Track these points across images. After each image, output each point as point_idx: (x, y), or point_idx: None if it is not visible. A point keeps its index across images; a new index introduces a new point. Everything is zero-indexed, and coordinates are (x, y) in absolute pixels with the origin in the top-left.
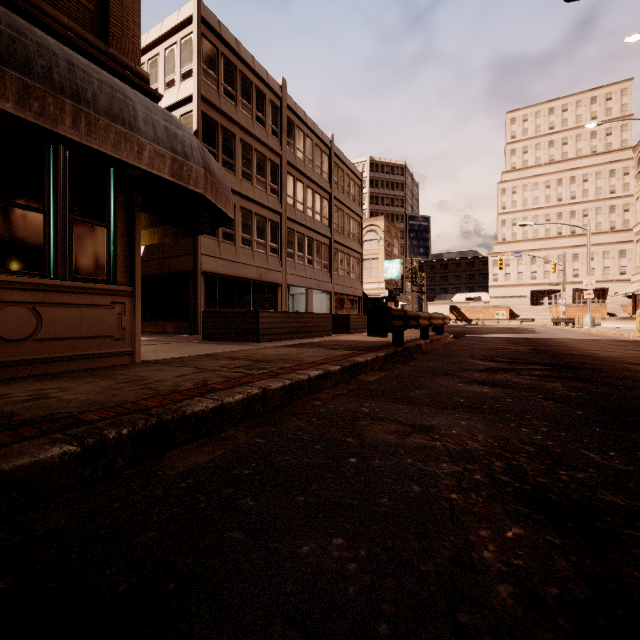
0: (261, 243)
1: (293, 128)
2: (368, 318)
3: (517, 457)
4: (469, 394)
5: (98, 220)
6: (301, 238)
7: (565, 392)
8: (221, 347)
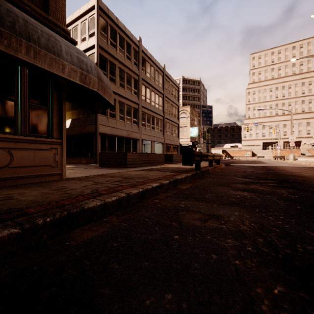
0: (129, 119)
1: (145, 61)
2: (182, 156)
3: (270, 235)
4: (237, 196)
5: (43, 105)
6: (149, 116)
7: (288, 195)
8: (108, 170)
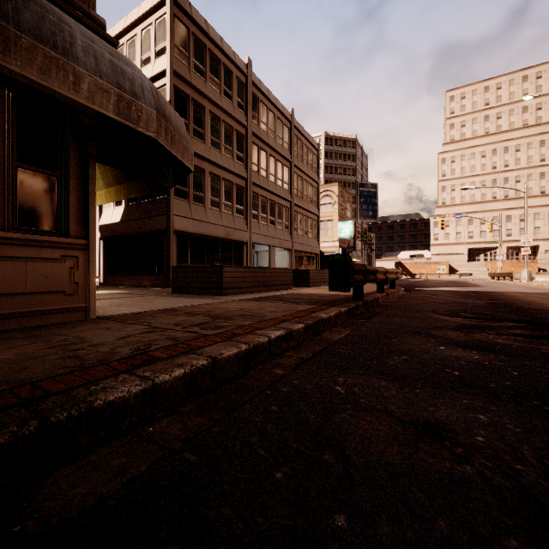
0: (228, 205)
1: (257, 102)
2: (330, 272)
3: None
4: (460, 363)
5: (48, 169)
6: (264, 201)
7: None
8: (186, 301)
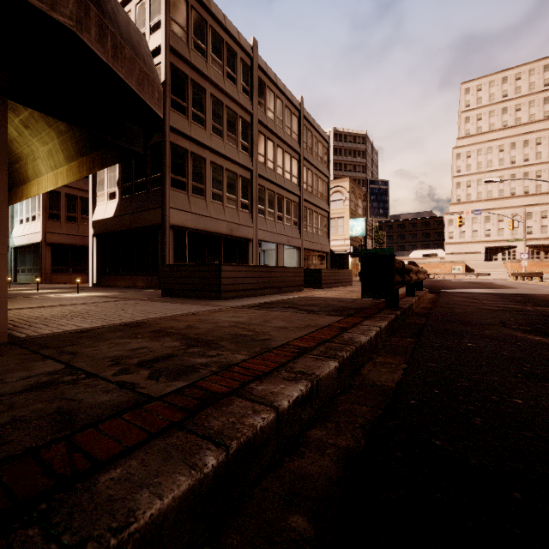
0: (232, 198)
1: (264, 88)
2: (362, 271)
3: None
4: None
5: None
6: (271, 195)
7: None
8: (170, 308)
